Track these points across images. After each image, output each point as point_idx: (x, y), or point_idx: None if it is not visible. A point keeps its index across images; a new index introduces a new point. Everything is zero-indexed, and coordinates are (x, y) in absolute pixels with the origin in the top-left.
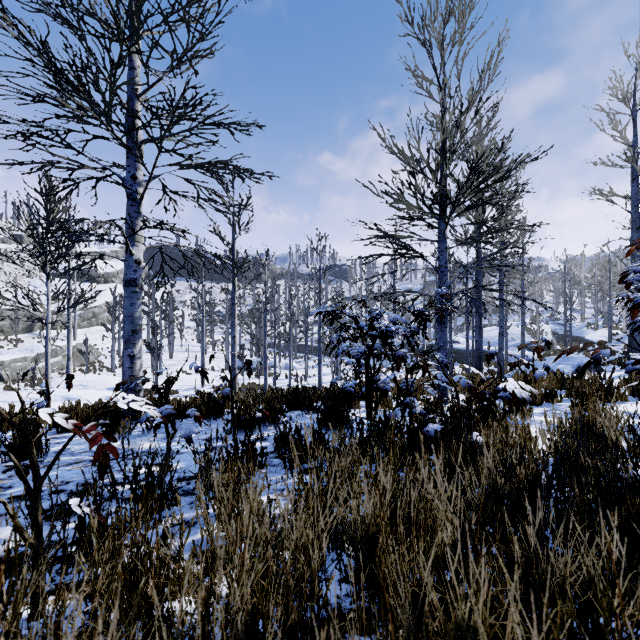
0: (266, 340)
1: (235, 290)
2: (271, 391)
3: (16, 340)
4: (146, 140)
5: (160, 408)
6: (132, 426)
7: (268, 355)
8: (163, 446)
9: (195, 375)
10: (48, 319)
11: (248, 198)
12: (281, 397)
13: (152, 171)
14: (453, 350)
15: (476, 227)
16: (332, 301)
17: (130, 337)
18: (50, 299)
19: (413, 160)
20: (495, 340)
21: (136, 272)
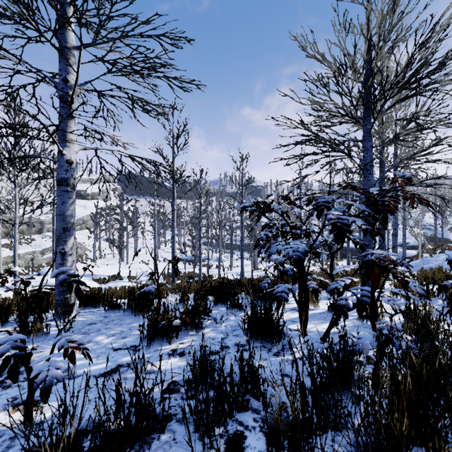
0: (200, 239)
1: (174, 199)
2: (205, 278)
3: (30, 239)
4: (78, 46)
5: (0, 340)
6: (50, 326)
7: (204, 251)
8: (64, 360)
9: (151, 265)
10: (16, 220)
11: (185, 125)
12: (209, 289)
13: (77, 69)
14: (344, 248)
15: (381, 140)
16: (250, 211)
17: (61, 234)
18: (18, 204)
19: (335, 64)
20: (377, 240)
21: (67, 172)
